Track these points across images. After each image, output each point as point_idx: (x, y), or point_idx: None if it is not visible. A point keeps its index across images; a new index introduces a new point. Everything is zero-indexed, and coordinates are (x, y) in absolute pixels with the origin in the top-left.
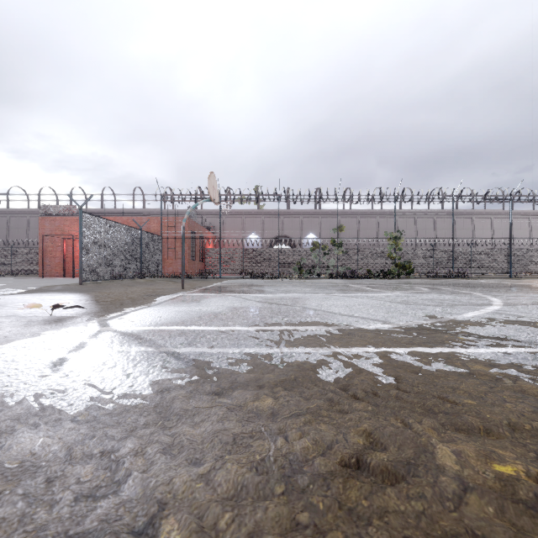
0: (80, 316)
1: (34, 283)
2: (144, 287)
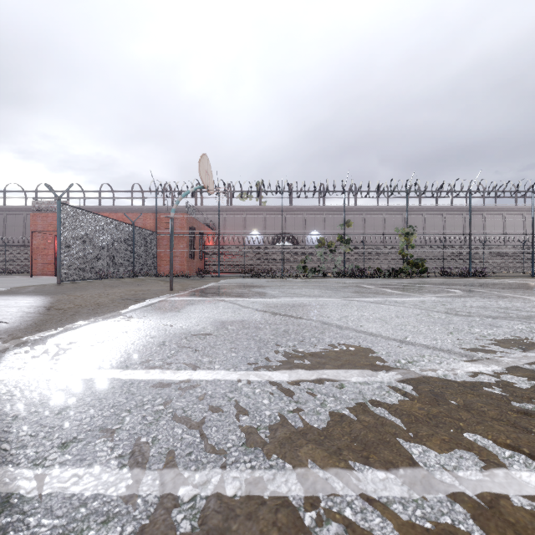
0: None
1: (11, 283)
2: (127, 289)
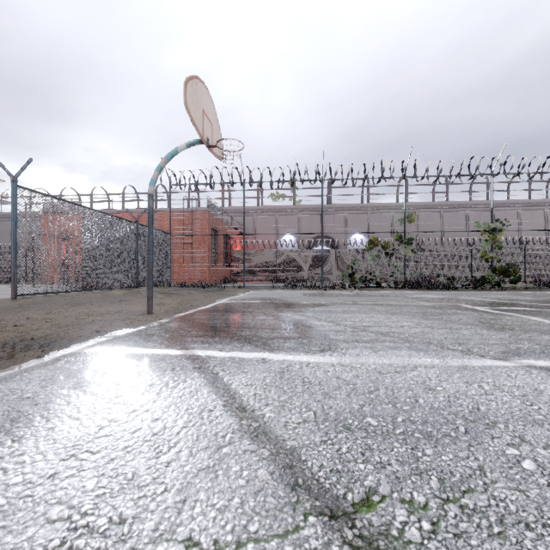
0: None
1: None
2: (87, 309)
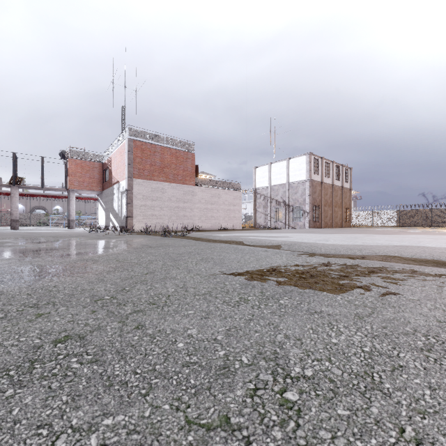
0: None
1: None
2: None
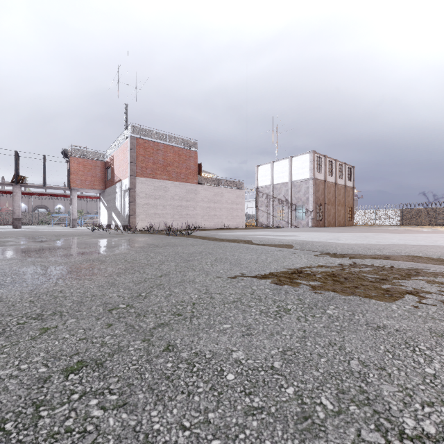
0: None
1: None
2: None
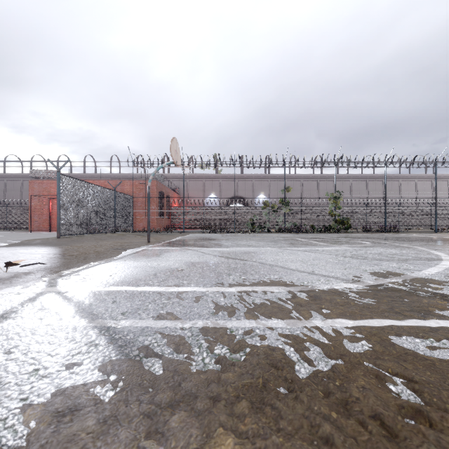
0: (35, 272)
1: (19, 237)
2: (113, 241)
